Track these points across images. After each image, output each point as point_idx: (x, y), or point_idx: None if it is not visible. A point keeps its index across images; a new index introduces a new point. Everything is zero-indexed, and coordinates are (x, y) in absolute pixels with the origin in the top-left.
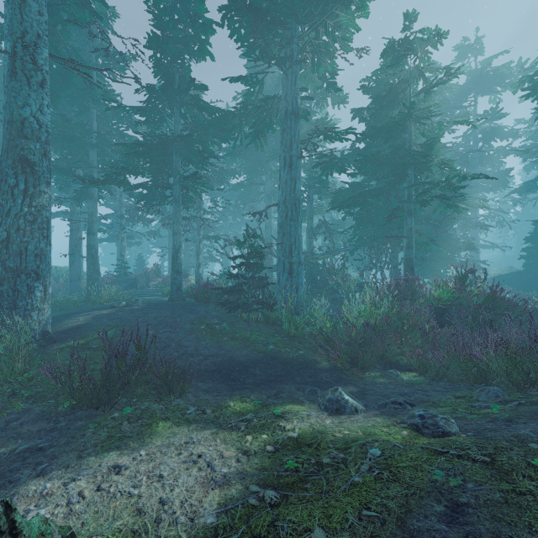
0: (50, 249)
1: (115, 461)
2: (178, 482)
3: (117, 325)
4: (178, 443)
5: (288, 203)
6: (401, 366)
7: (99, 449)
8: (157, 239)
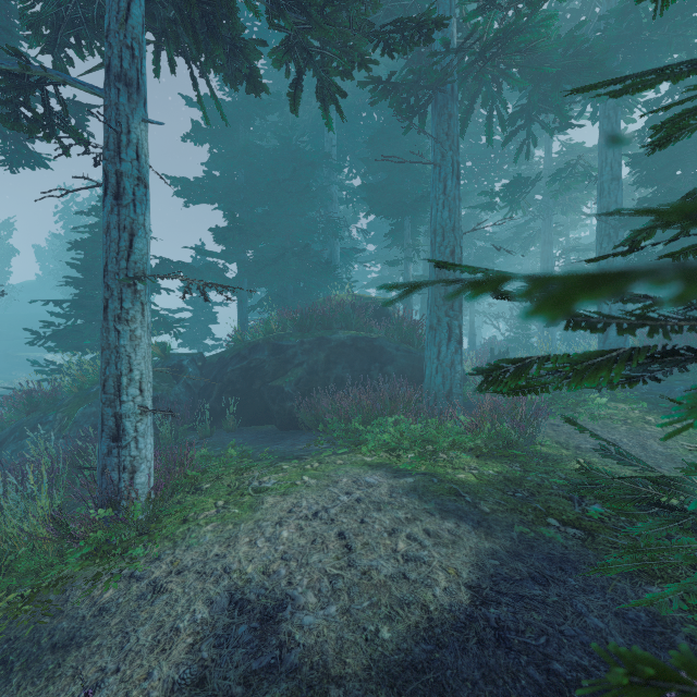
0: None
1: None
2: None
3: None
4: None
5: None
6: None
7: None
8: None
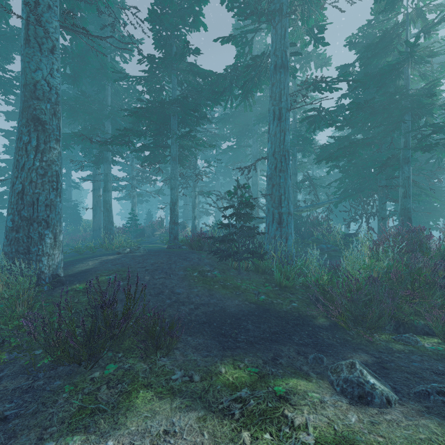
0: (60, 200)
1: None
2: None
3: (118, 270)
4: (156, 432)
5: (277, 154)
6: (416, 329)
7: (65, 428)
8: (163, 197)
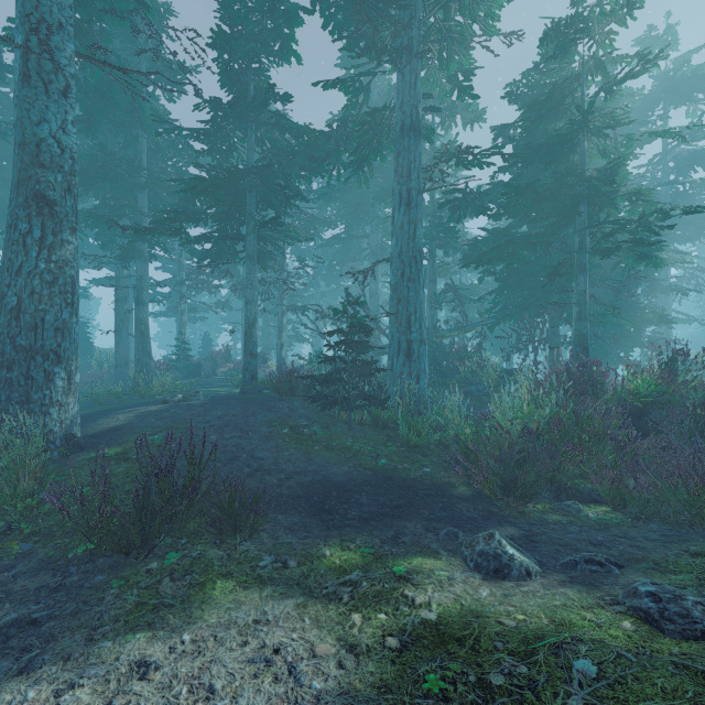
0: (76, 321)
1: (142, 653)
2: (239, 704)
3: (168, 427)
4: (243, 622)
5: (405, 256)
6: (582, 496)
7: (121, 626)
8: (228, 313)
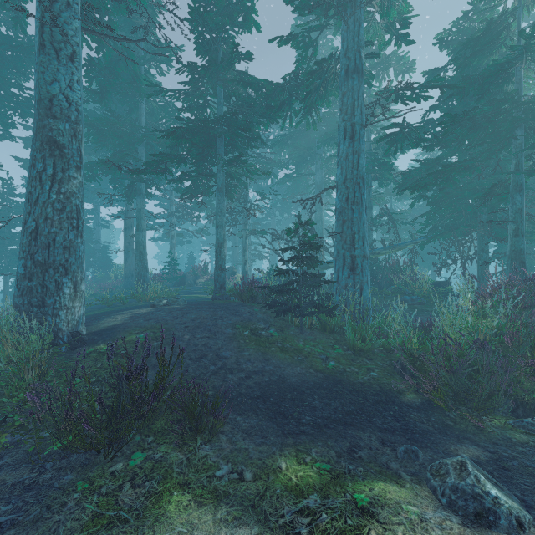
0: (81, 241)
1: None
2: None
3: (152, 327)
4: None
5: (350, 182)
6: None
7: None
8: (207, 237)
